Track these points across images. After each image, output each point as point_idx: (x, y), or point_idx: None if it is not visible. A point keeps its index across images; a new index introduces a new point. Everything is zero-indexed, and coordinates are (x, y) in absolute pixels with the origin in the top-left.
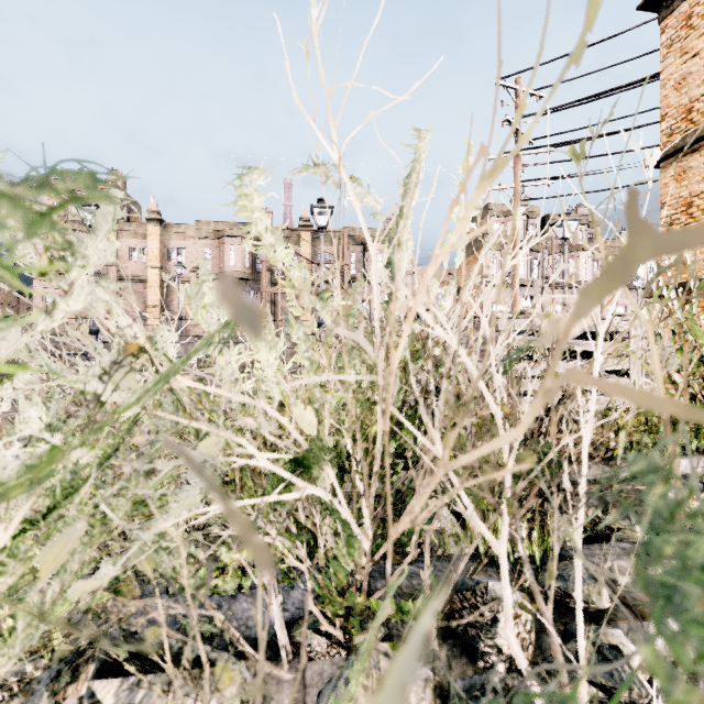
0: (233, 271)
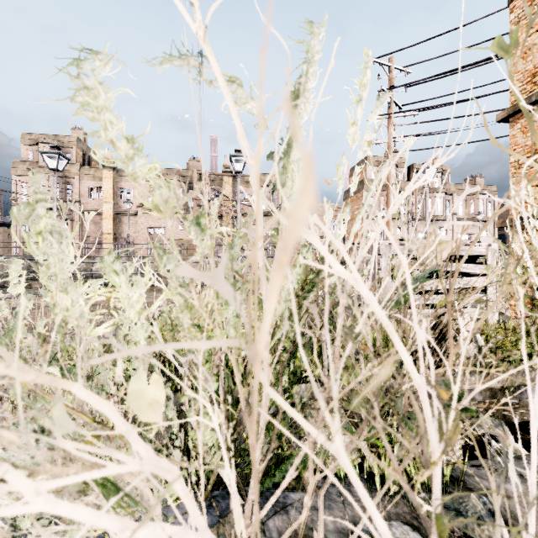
0: None
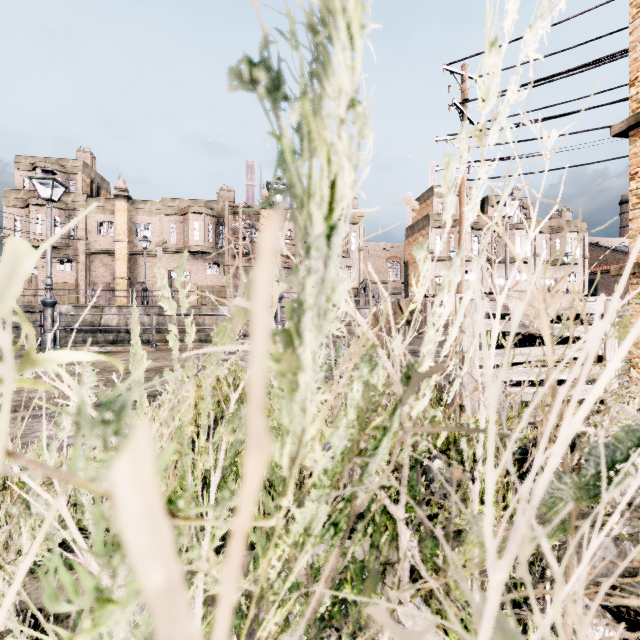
0: (197, 245)
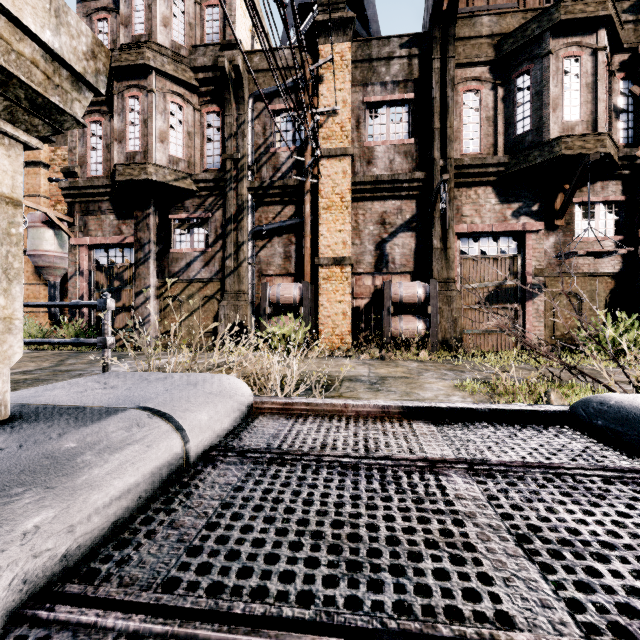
0: None
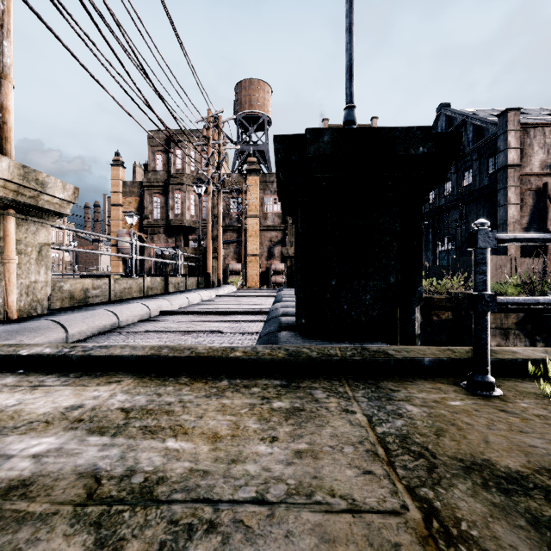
0: None
